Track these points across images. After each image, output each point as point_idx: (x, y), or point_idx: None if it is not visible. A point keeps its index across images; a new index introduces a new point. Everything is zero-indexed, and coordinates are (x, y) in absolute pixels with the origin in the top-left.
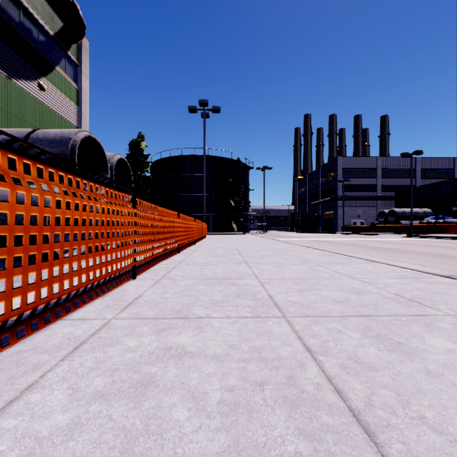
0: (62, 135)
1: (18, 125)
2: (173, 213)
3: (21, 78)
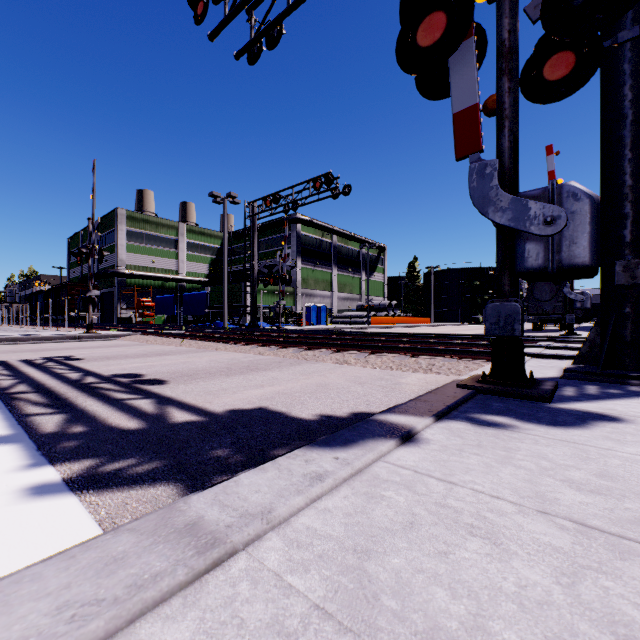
0: (385, 303)
1: (370, 290)
2: (401, 317)
3: (370, 276)
